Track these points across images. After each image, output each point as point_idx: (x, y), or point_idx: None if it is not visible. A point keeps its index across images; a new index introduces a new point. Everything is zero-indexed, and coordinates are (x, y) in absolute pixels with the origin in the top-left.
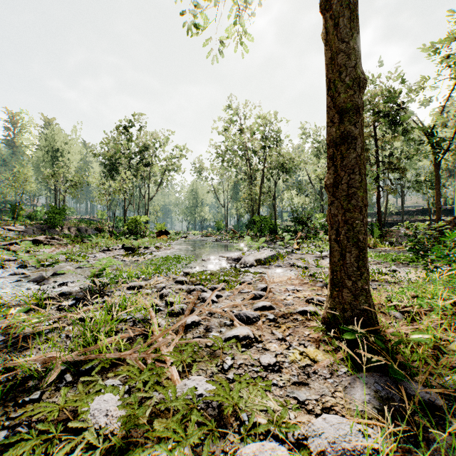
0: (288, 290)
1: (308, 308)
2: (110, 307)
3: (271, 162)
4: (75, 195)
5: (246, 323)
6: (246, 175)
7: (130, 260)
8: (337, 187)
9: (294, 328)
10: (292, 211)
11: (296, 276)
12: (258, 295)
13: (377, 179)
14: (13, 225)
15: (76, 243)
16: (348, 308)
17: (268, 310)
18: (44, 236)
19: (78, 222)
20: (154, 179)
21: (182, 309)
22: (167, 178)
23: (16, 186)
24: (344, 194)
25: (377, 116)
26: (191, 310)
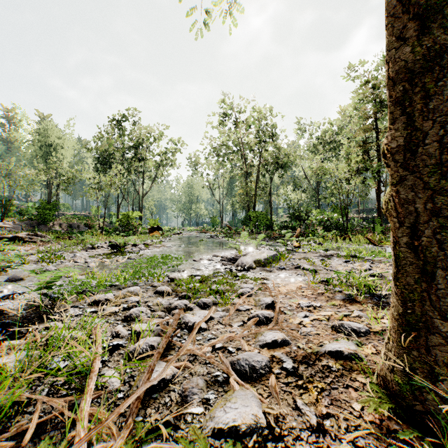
0: (301, 306)
1: (343, 346)
2: (46, 341)
3: (267, 157)
4: (67, 190)
5: (249, 377)
6: (242, 171)
7: (111, 260)
8: (414, 151)
9: (330, 391)
10: (289, 207)
11: (306, 282)
12: (263, 317)
13: (378, 174)
14: (1, 221)
15: (62, 240)
16: (443, 375)
17: (281, 346)
18: (26, 233)
19: (71, 218)
20: (149, 175)
21: (151, 347)
22: (161, 173)
23: (3, 180)
24: (431, 163)
25: (378, 108)
26: (166, 345)
